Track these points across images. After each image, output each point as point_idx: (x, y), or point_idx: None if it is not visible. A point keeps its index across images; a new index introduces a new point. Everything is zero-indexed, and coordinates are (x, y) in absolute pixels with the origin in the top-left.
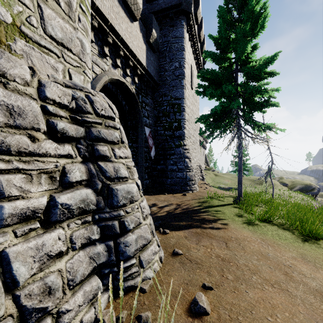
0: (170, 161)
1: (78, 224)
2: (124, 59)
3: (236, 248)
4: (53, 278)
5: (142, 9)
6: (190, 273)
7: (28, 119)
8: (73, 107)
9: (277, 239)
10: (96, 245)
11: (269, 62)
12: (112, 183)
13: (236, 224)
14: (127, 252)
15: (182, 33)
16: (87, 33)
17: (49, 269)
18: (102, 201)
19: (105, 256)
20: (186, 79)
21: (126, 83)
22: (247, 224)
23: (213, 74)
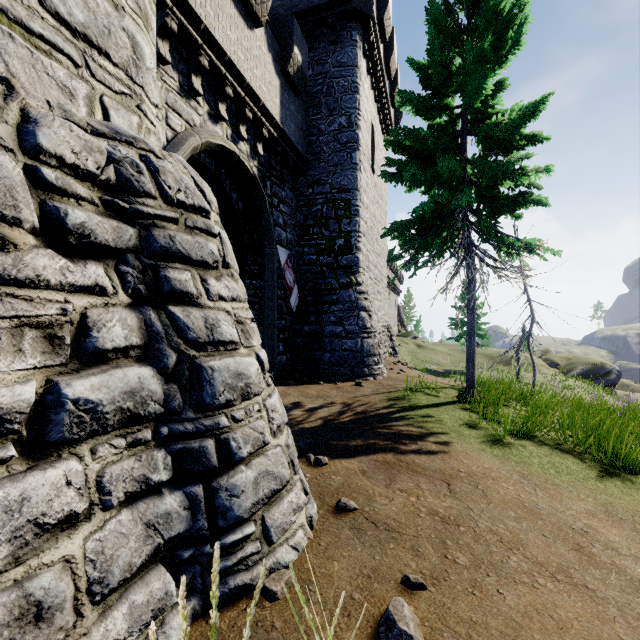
0: (329, 316)
1: (119, 448)
2: (235, 105)
3: (470, 494)
4: (48, 581)
5: (272, 7)
6: (374, 553)
7: None
8: (111, 179)
9: (553, 474)
10: (162, 495)
11: (529, 114)
12: (201, 355)
13: (467, 444)
14: (236, 508)
15: (355, 56)
16: (147, 23)
17: (39, 558)
18: (177, 395)
19: (183, 519)
20: (362, 151)
21: (239, 154)
22: (488, 444)
23: (418, 139)
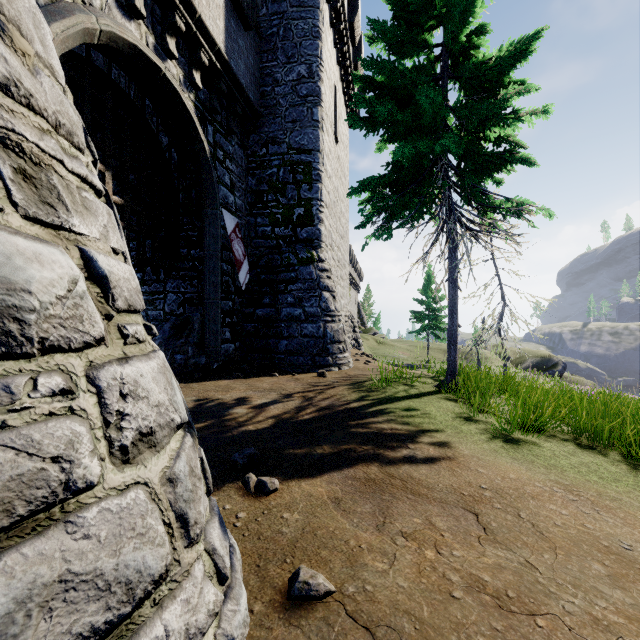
0: (286, 296)
1: None
2: (159, 8)
3: (517, 533)
4: None
5: None
6: None
7: None
8: None
9: (598, 481)
10: None
11: (521, 51)
12: None
13: (473, 444)
14: None
15: None
16: None
17: None
18: None
19: None
20: (324, 108)
21: (164, 71)
22: (497, 442)
23: (393, 75)
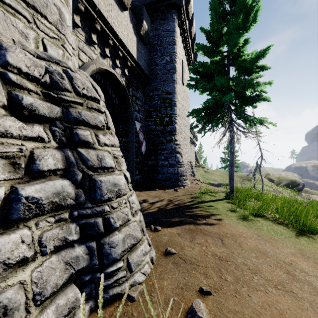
0: (161, 156)
1: (50, 223)
2: (113, 50)
3: (233, 245)
4: (10, 294)
5: (132, 1)
6: (184, 276)
7: None
8: (47, 81)
9: (273, 234)
10: (74, 247)
11: (261, 55)
12: (95, 174)
13: (231, 220)
14: (113, 254)
15: (174, 26)
16: (67, 2)
17: (6, 282)
18: (82, 195)
19: (85, 260)
20: (177, 74)
21: (115, 74)
22: (241, 220)
23: (205, 67)
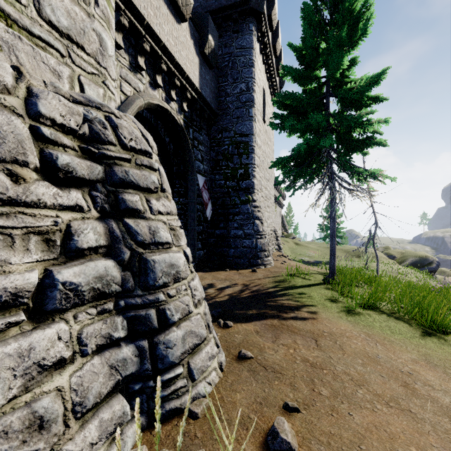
0: (233, 223)
1: (92, 315)
2: (167, 76)
3: (331, 348)
4: (47, 403)
5: (193, 7)
6: (264, 387)
7: (6, 145)
8: (86, 133)
9: (389, 334)
10: (120, 347)
11: (373, 82)
12: (146, 252)
13: (330, 313)
14: (170, 356)
15: (251, 41)
16: (109, 25)
17: (41, 387)
18: (130, 279)
19: (135, 363)
20: (256, 107)
21: (170, 111)
22: (344, 313)
23: (295, 100)
